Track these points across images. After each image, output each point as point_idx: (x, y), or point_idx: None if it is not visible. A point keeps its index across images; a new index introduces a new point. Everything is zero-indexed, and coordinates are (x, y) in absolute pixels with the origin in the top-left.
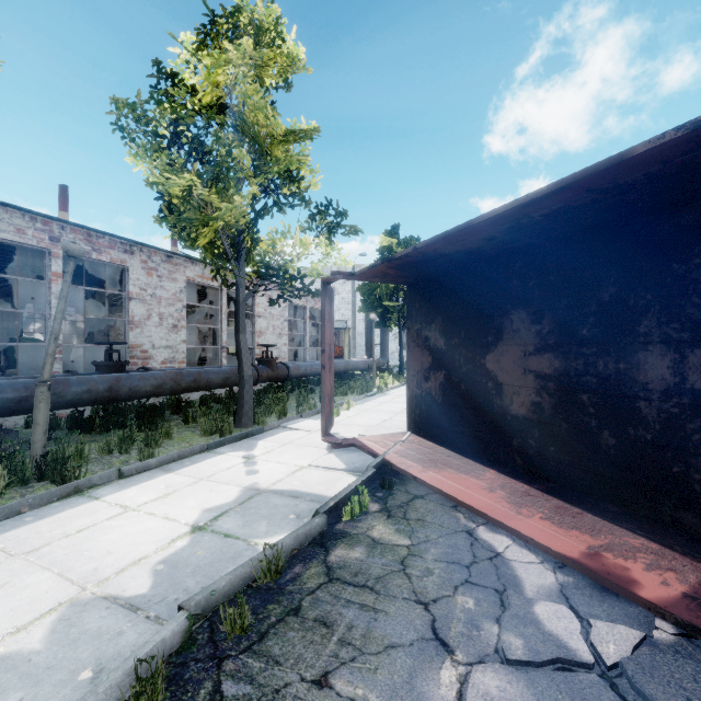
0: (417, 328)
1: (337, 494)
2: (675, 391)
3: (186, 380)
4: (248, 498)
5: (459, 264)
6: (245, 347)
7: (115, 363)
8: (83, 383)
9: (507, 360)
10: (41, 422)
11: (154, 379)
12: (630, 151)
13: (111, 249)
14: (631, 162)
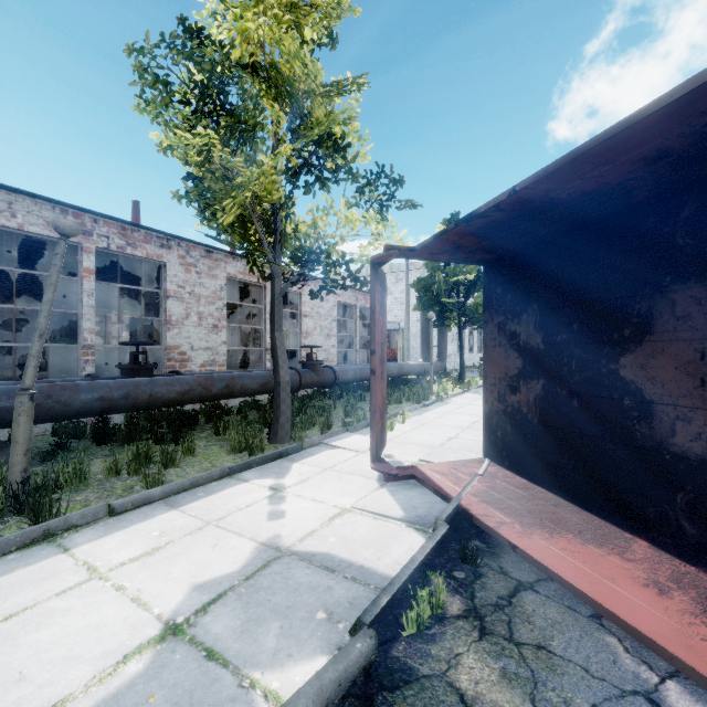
0: (499, 320)
1: (394, 579)
2: None
3: (217, 386)
4: (260, 567)
5: (573, 222)
6: (282, 348)
7: (140, 365)
8: (95, 390)
9: (663, 365)
10: (20, 439)
11: (180, 385)
12: None
13: (146, 243)
14: None
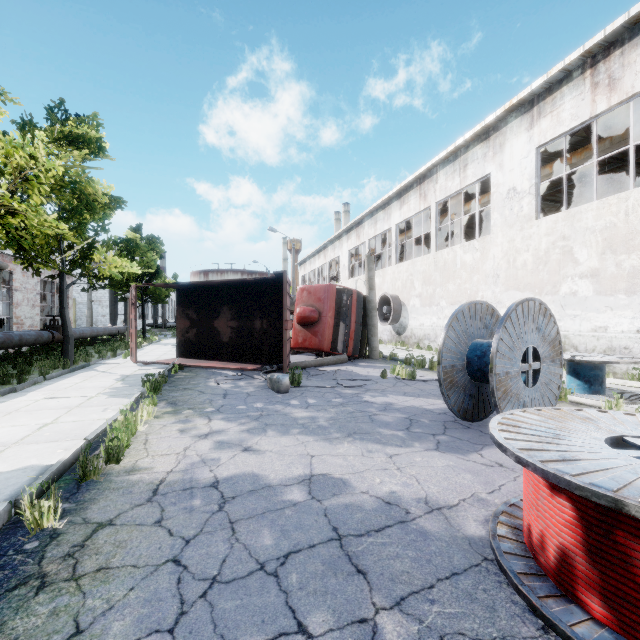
0: (183, 309)
1: (167, 369)
2: (261, 330)
3: (16, 339)
4: (127, 376)
5: (204, 286)
6: (68, 318)
7: None
8: None
9: (222, 323)
10: None
11: None
12: (246, 279)
13: None
14: (247, 280)
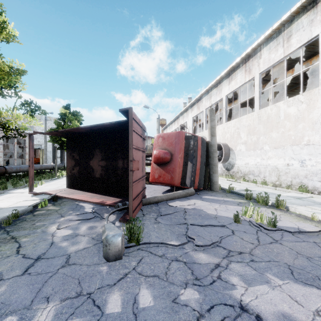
0: (70, 152)
1: (36, 202)
2: (123, 168)
3: None
4: None
5: (82, 134)
6: None
7: None
8: None
9: (95, 163)
10: None
11: None
12: (104, 123)
13: None
14: (105, 125)
